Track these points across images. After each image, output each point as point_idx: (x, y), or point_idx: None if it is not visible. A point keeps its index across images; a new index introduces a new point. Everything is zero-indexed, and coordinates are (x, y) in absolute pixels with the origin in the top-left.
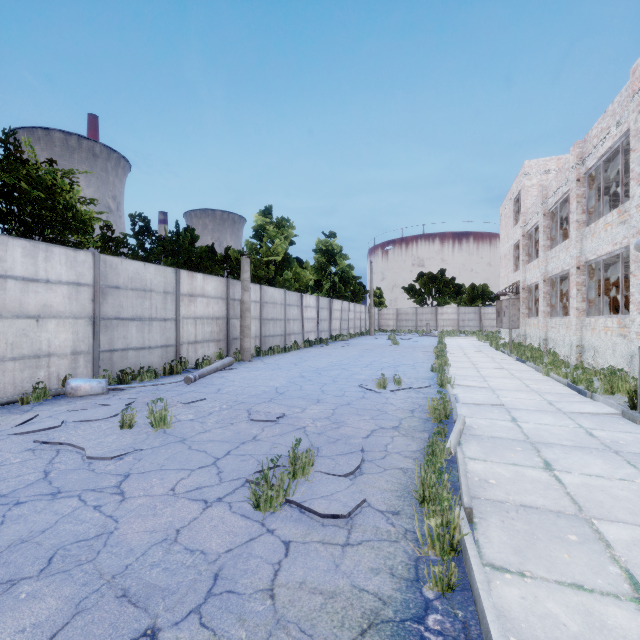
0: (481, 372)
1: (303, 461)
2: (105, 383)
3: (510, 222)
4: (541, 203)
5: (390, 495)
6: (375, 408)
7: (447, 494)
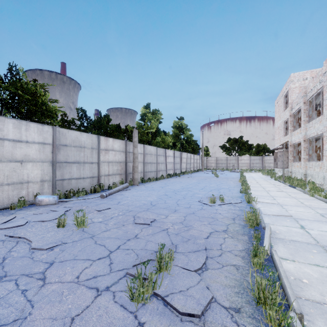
0: (270, 193)
1: (166, 260)
2: (57, 198)
3: (281, 109)
4: (302, 96)
5: (230, 291)
6: (210, 216)
7: (280, 300)
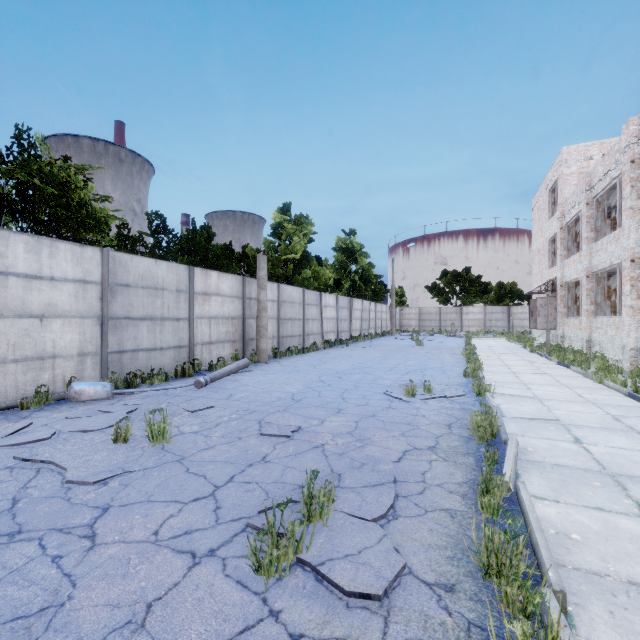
0: (521, 378)
1: (320, 500)
2: (110, 387)
3: (544, 215)
4: (584, 191)
5: (438, 555)
6: (405, 421)
7: (526, 568)
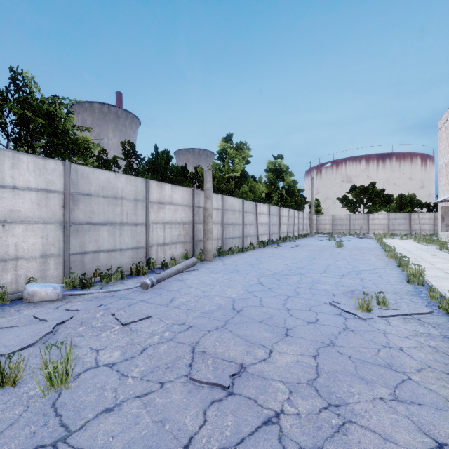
0: None
1: None
2: (60, 289)
3: None
4: None
5: None
6: (381, 360)
7: None
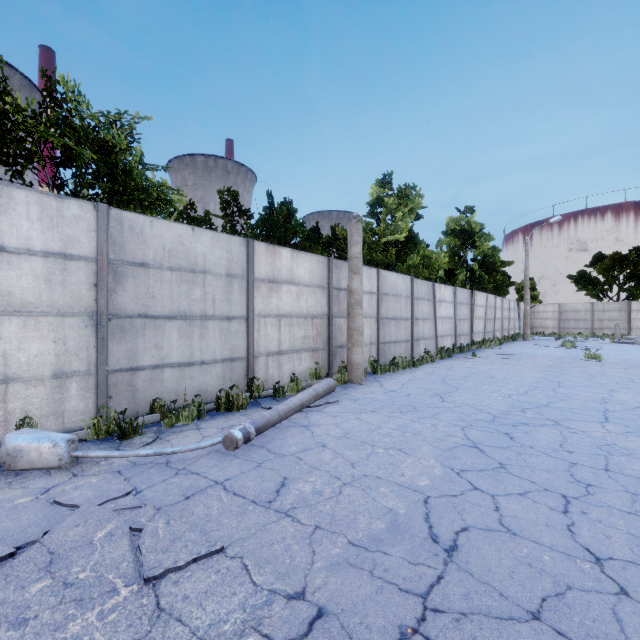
0: None
1: None
2: (65, 446)
3: None
4: None
5: None
6: None
7: None
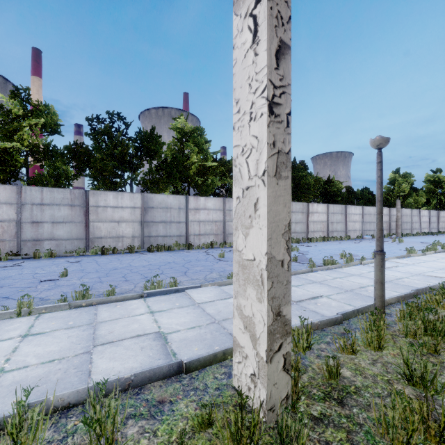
0: None
1: (440, 243)
2: (371, 237)
3: None
4: None
5: None
6: None
7: None
